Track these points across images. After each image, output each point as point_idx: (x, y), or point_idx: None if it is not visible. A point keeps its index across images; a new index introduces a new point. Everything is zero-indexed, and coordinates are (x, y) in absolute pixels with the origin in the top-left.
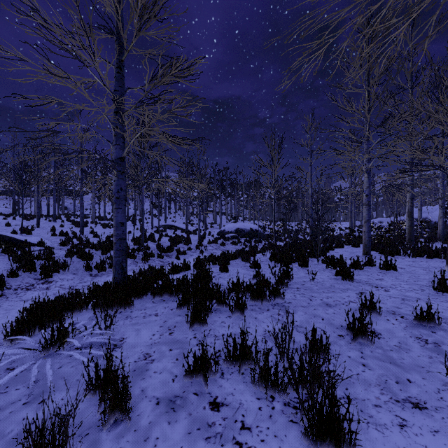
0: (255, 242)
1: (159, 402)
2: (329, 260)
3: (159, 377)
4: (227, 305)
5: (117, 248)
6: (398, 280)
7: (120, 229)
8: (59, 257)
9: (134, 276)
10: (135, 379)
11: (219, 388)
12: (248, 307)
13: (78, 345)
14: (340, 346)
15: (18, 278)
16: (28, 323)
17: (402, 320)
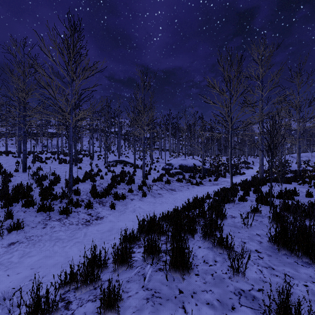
0: (199, 178)
1: None
2: None
3: None
4: None
5: None
6: None
7: None
8: None
9: None
10: None
11: None
12: None
13: None
14: None
15: None
16: None
17: None
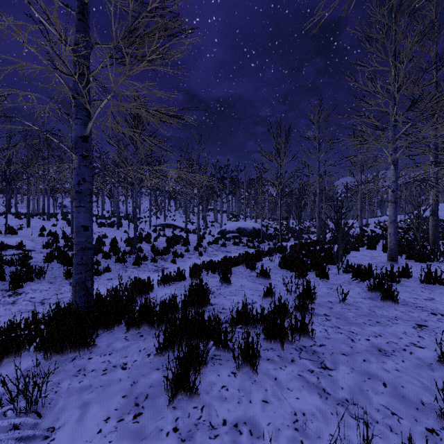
0: (258, 242)
1: None
2: (355, 271)
3: None
4: (229, 350)
5: (79, 261)
6: None
7: (82, 236)
8: (37, 263)
9: (107, 296)
10: None
11: None
12: (262, 354)
13: None
14: None
15: None
16: None
17: None
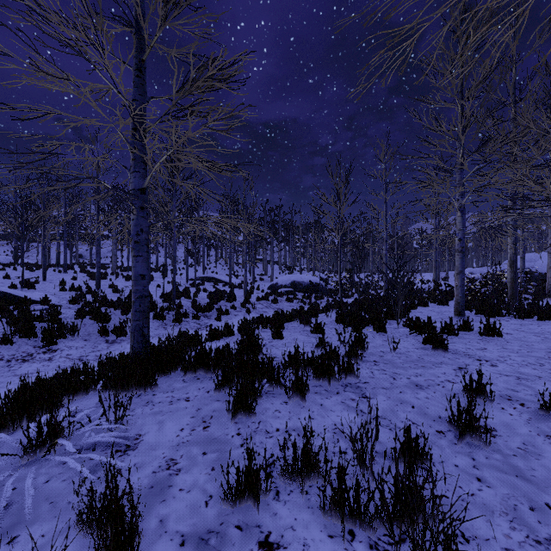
0: (315, 298)
1: (184, 541)
2: (413, 323)
3: (187, 498)
4: (282, 386)
5: (137, 308)
6: (506, 350)
7: (140, 284)
8: (67, 319)
9: (160, 345)
10: (152, 501)
11: (273, 518)
12: (311, 389)
13: (71, 450)
14: (441, 449)
15: (13, 345)
16: (12, 411)
17: (523, 410)
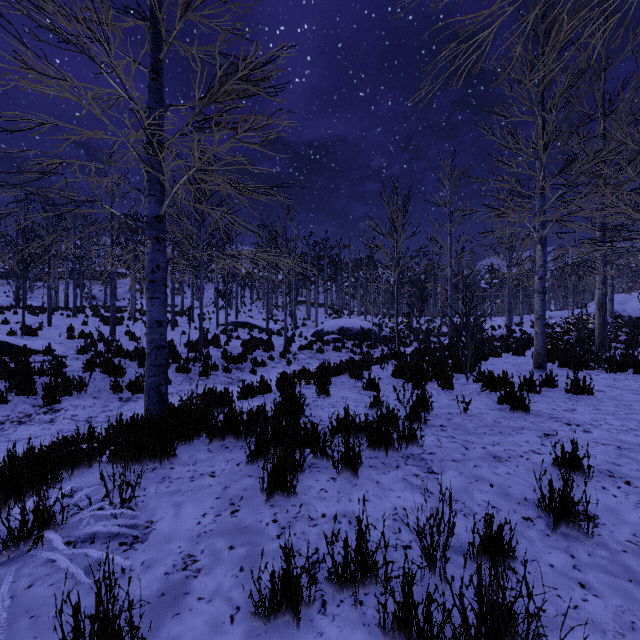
0: (367, 347)
1: None
2: (486, 379)
3: (207, 611)
4: (329, 458)
5: (152, 362)
6: (600, 411)
7: (156, 332)
8: (74, 372)
9: (181, 406)
10: (162, 614)
11: None
12: (365, 461)
13: (60, 547)
14: (531, 542)
15: (7, 404)
16: None
17: (630, 490)
